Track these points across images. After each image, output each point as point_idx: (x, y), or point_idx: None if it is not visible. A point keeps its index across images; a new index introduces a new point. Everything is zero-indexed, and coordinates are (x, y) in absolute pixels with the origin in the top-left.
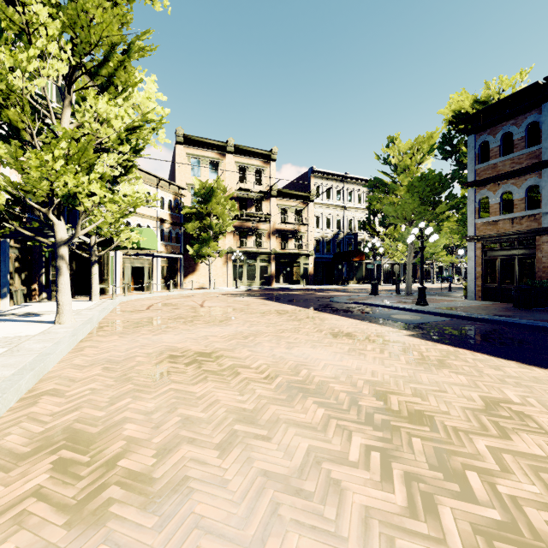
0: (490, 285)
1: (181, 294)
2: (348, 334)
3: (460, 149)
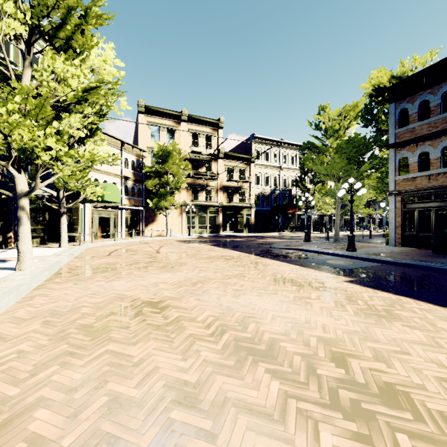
0: (408, 233)
1: (142, 241)
2: (290, 280)
3: (379, 117)
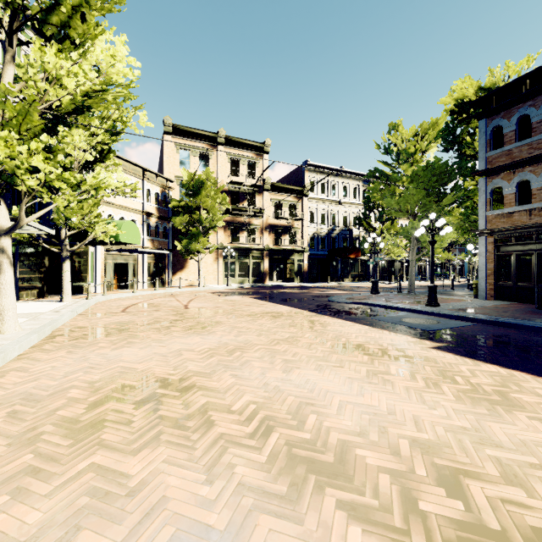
0: (503, 283)
1: (168, 293)
2: (359, 346)
3: (463, 139)
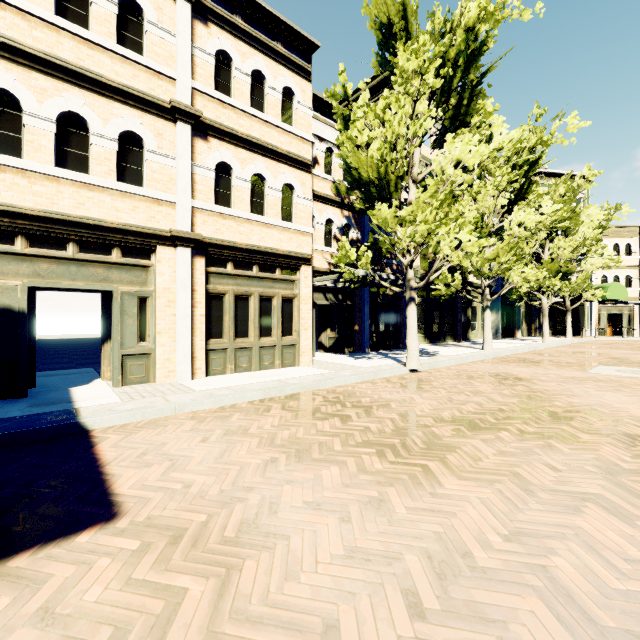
0: None
1: None
2: None
3: None
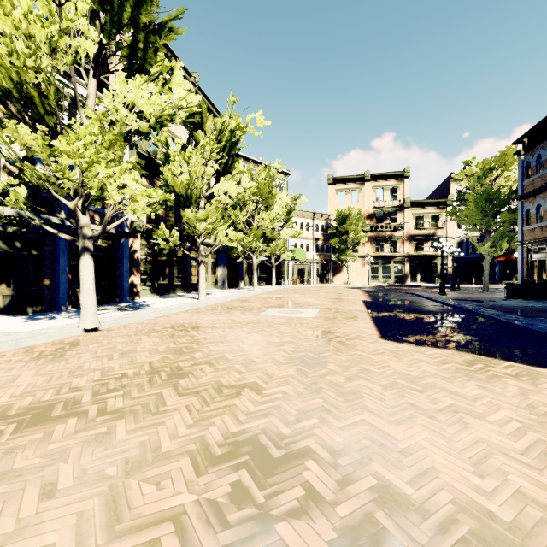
0: None
1: (323, 286)
2: (340, 299)
3: None
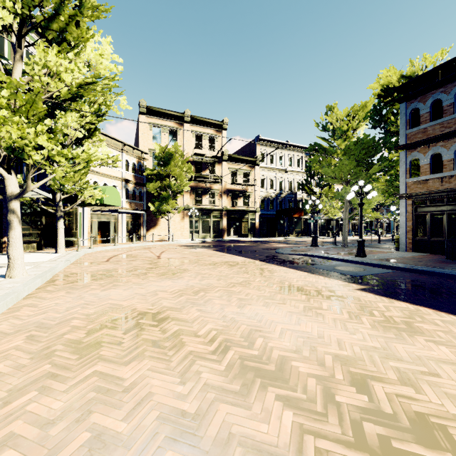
0: (420, 238)
1: (143, 246)
2: (299, 288)
3: (388, 118)
